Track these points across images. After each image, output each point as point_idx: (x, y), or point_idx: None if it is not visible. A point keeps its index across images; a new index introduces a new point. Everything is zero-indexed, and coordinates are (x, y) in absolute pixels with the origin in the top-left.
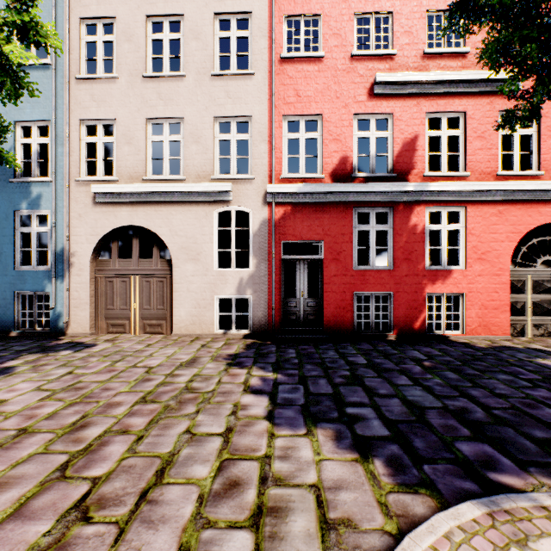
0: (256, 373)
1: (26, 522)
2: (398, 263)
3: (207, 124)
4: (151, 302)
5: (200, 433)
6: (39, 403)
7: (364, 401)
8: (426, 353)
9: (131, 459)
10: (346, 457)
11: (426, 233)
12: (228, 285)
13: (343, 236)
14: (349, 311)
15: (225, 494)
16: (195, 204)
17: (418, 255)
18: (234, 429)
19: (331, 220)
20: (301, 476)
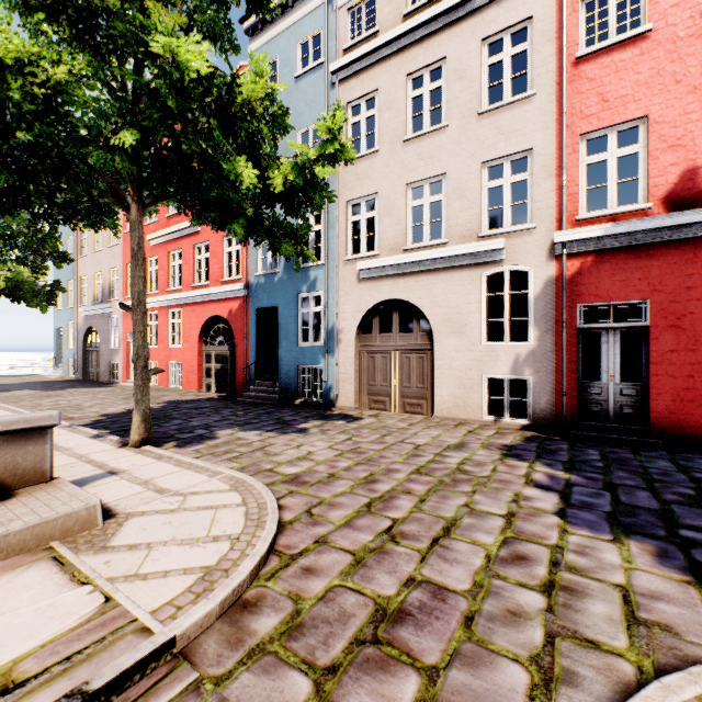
0: (540, 468)
1: (355, 531)
2: None
3: (472, 174)
4: (410, 380)
5: (479, 510)
6: (335, 458)
7: None
8: None
9: (418, 513)
10: (672, 576)
11: None
12: (499, 363)
13: (688, 290)
14: None
15: (513, 562)
16: (459, 269)
17: None
18: (517, 515)
19: (663, 269)
20: (603, 574)
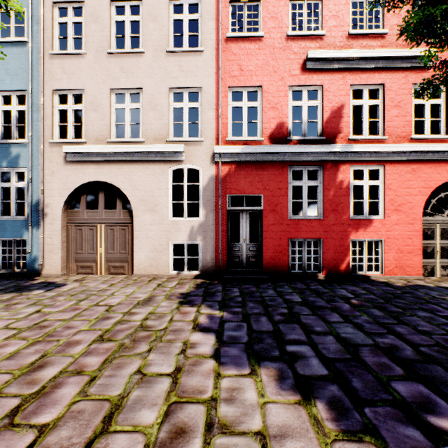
0: (204, 311)
1: None
2: (326, 213)
3: (162, 94)
4: (114, 247)
5: (150, 373)
6: (3, 342)
7: (302, 339)
8: (352, 291)
9: (81, 403)
10: (289, 399)
11: (351, 188)
12: (181, 232)
13: (279, 190)
14: (285, 254)
15: (171, 444)
16: (153, 163)
17: (344, 206)
18: (183, 368)
19: (269, 177)
20: (247, 422)
